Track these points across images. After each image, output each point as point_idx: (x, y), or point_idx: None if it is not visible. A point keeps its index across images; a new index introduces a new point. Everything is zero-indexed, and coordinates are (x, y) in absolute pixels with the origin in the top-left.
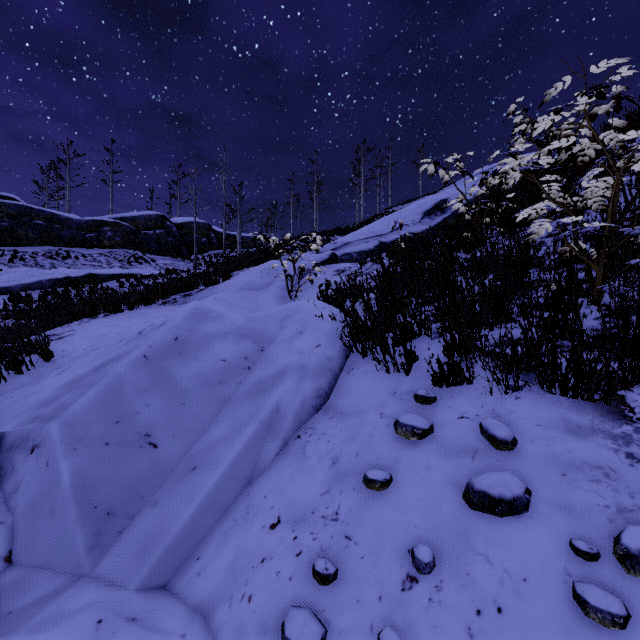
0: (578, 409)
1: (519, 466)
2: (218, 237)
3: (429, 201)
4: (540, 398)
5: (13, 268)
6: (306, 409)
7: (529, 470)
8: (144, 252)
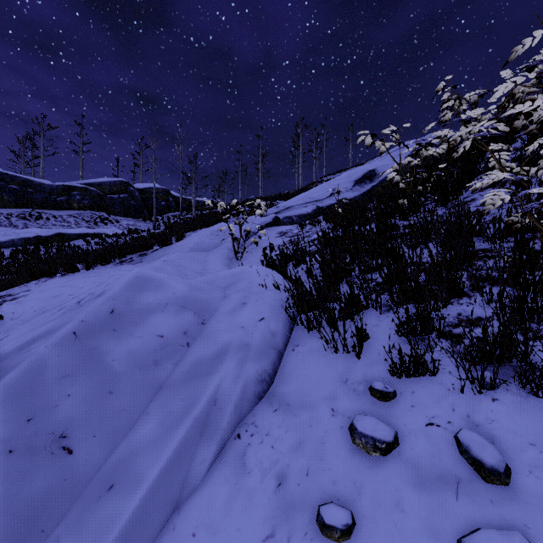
0: None
1: (523, 515)
2: (176, 201)
3: (359, 171)
4: (523, 402)
5: None
6: (248, 398)
7: (539, 524)
8: (109, 214)
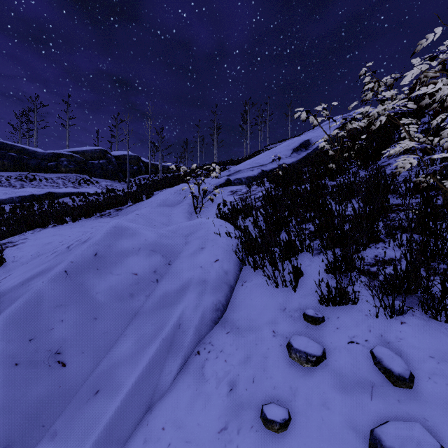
0: None
1: (423, 411)
2: (145, 166)
3: (297, 141)
4: (425, 324)
5: None
6: (205, 323)
7: (435, 417)
8: (91, 176)
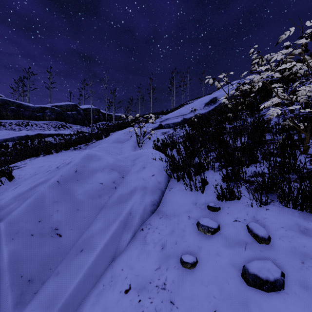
0: (304, 218)
1: (274, 255)
2: (103, 115)
3: (207, 98)
4: (281, 210)
5: None
6: (146, 212)
7: (281, 258)
8: (66, 123)
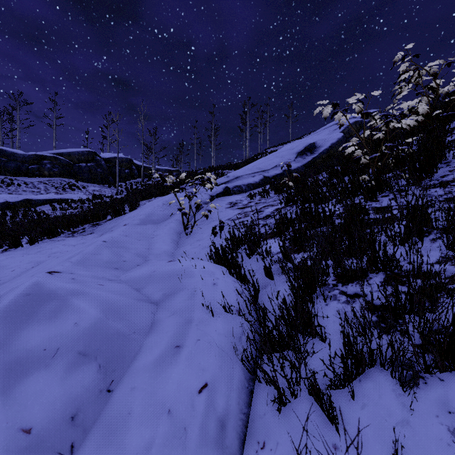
0: None
1: None
2: (138, 169)
3: (301, 144)
4: None
5: None
6: None
7: None
8: (78, 180)
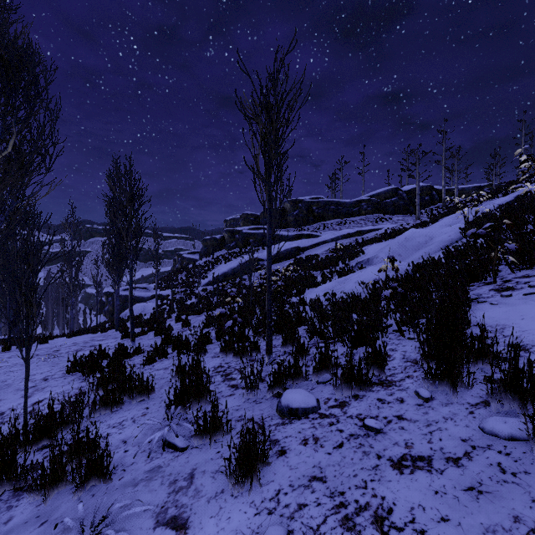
0: None
1: None
2: (439, 193)
3: None
4: None
5: (325, 232)
6: (439, 249)
7: None
8: (384, 214)
